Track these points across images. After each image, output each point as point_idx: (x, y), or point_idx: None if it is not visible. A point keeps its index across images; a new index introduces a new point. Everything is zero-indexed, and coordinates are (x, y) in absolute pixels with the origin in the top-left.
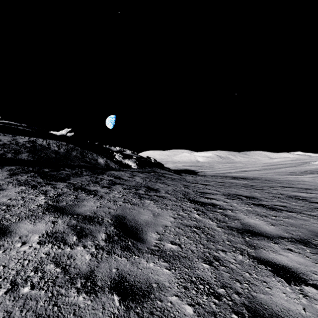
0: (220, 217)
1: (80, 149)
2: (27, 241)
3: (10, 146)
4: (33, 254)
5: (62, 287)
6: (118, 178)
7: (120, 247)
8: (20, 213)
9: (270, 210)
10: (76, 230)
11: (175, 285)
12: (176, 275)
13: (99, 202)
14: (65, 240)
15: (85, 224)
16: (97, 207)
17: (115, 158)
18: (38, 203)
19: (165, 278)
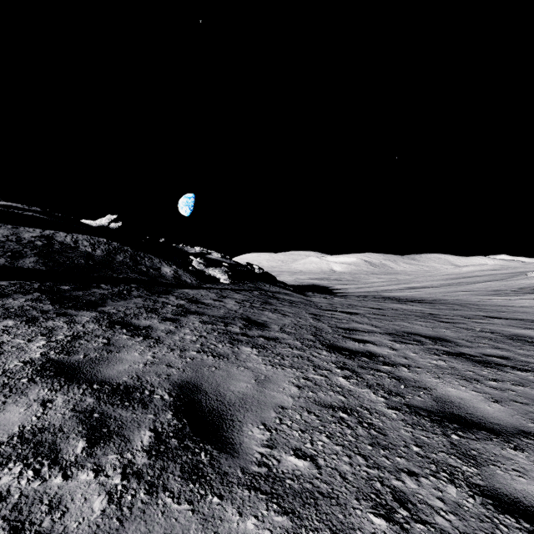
0: (388, 383)
1: (131, 250)
2: None
3: (6, 245)
4: None
5: None
6: (195, 302)
7: (180, 469)
8: None
9: (482, 366)
10: (88, 424)
11: None
12: None
13: (151, 352)
14: (58, 451)
15: (113, 407)
16: (146, 364)
17: (191, 266)
18: (26, 357)
19: None
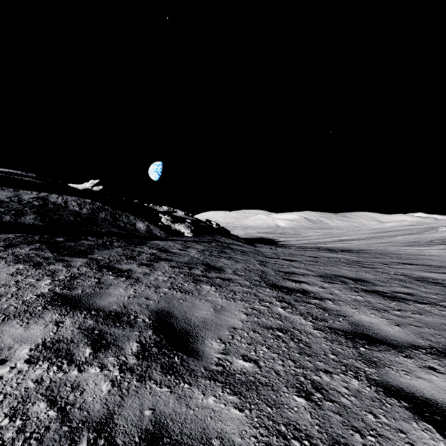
0: (316, 312)
1: (111, 209)
2: (9, 358)
3: (10, 205)
4: (14, 382)
5: None
6: (164, 251)
7: (160, 366)
8: (8, 309)
9: (390, 300)
10: (91, 337)
11: (251, 441)
12: (252, 420)
13: (132, 289)
14: (72, 355)
15: (108, 327)
16: (129, 297)
17: (160, 222)
18: (38, 292)
19: (234, 428)
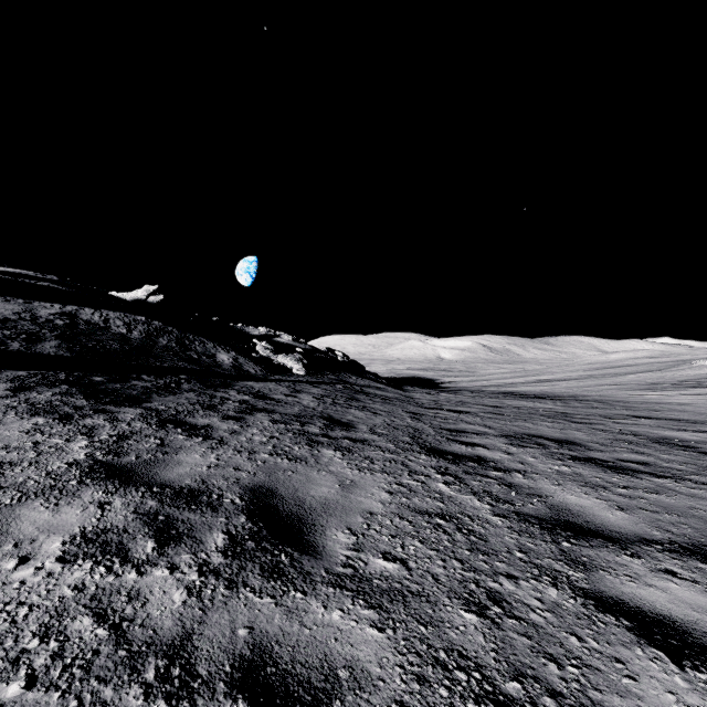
0: (497, 490)
1: (177, 331)
2: (33, 555)
3: (19, 325)
4: (42, 589)
5: (108, 681)
6: (261, 398)
7: (260, 568)
8: (25, 483)
9: (613, 472)
10: (155, 526)
11: (396, 672)
12: (397, 644)
13: (214, 454)
14: (127, 550)
15: (178, 510)
16: (210, 467)
17: (255, 352)
18: (69, 459)
19: (371, 654)
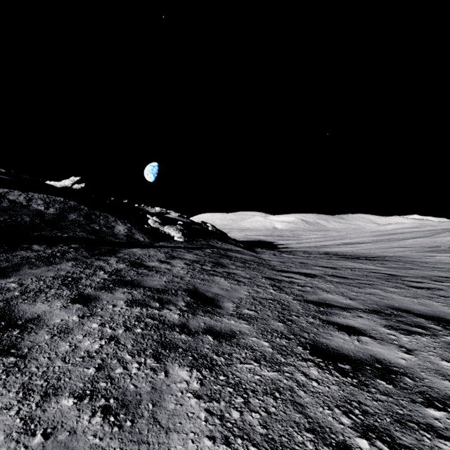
0: None
1: (87, 209)
2: None
3: None
4: None
5: None
6: (136, 266)
7: None
8: None
9: None
10: None
11: None
12: None
13: None
14: None
15: None
16: None
17: (147, 225)
18: None
19: None
